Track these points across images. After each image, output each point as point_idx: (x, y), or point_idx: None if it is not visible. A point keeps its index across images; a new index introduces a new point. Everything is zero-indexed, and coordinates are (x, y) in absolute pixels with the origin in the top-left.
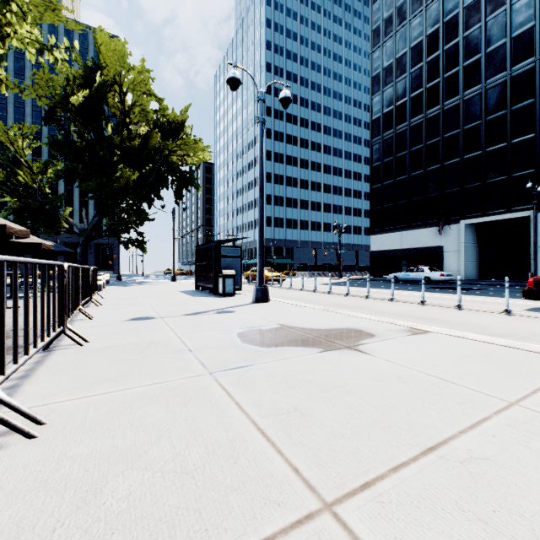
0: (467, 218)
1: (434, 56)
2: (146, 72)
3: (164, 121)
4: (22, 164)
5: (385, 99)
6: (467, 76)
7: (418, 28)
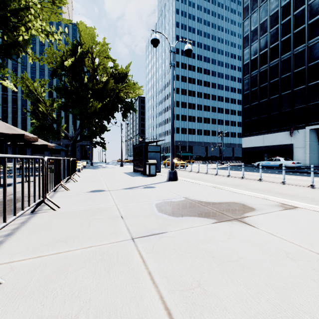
0: (310, 125)
1: (287, 19)
2: (106, 45)
3: (116, 73)
4: (41, 101)
5: (252, 51)
6: (310, 30)
7: (275, 2)
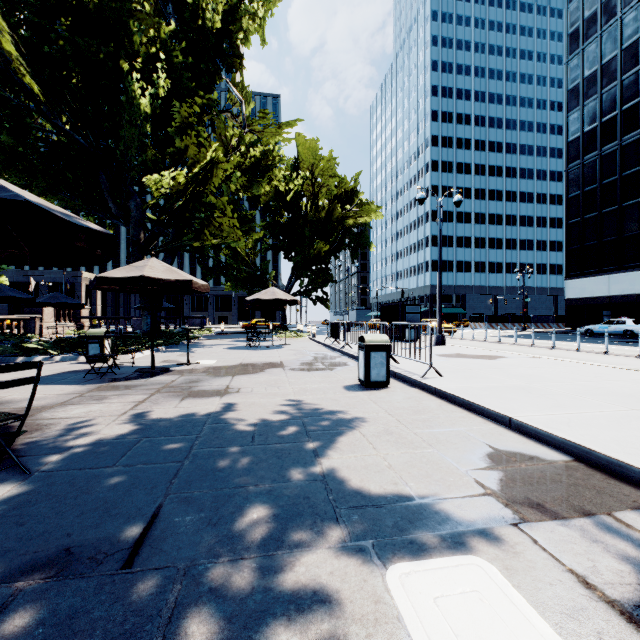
0: None
1: None
2: (332, 159)
3: (340, 191)
4: None
5: (586, 116)
6: None
7: (633, 24)
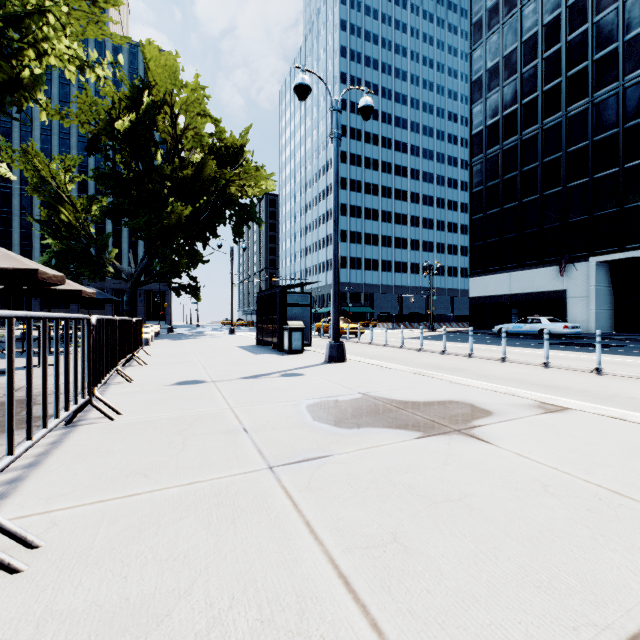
0: (598, 254)
1: (554, 50)
2: (200, 90)
3: (220, 146)
4: (64, 201)
5: (488, 109)
6: (598, 72)
7: (533, 16)
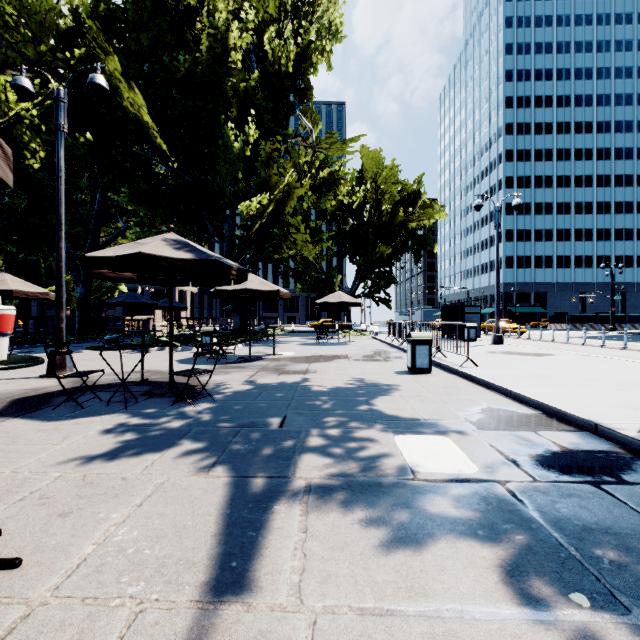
0: None
1: None
2: (394, 166)
3: (403, 195)
4: None
5: None
6: None
7: None
